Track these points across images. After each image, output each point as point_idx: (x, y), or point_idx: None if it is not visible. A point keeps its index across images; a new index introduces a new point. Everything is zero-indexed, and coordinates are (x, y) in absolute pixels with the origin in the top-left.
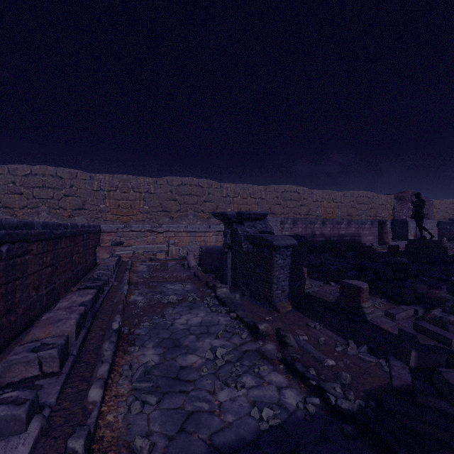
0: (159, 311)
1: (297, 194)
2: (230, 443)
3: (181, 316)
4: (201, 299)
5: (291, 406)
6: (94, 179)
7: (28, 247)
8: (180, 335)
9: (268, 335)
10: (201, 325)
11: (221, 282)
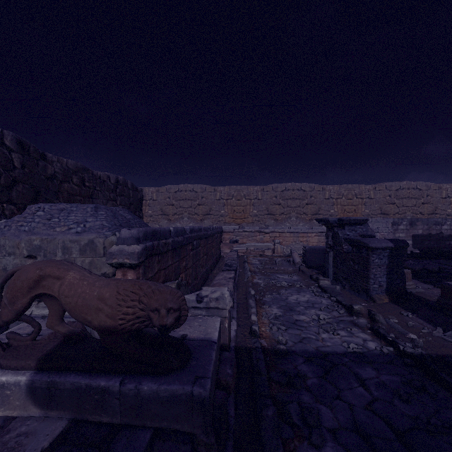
0: (275, 290)
1: (417, 191)
2: (328, 351)
3: (292, 295)
4: (306, 287)
5: (371, 348)
6: (217, 191)
7: (200, 243)
8: (293, 305)
9: (361, 314)
10: (307, 302)
11: (323, 277)
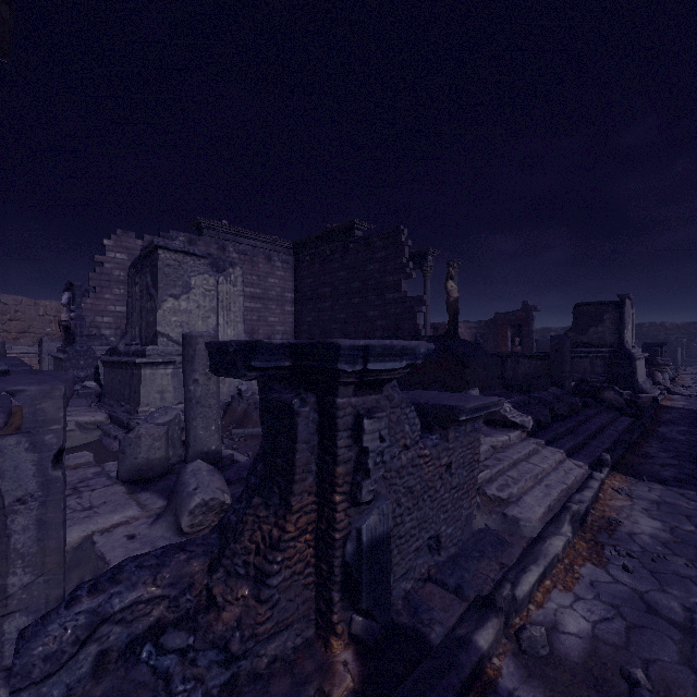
0: None
1: None
2: None
3: None
4: None
5: None
6: None
7: None
8: None
9: None
10: None
11: None
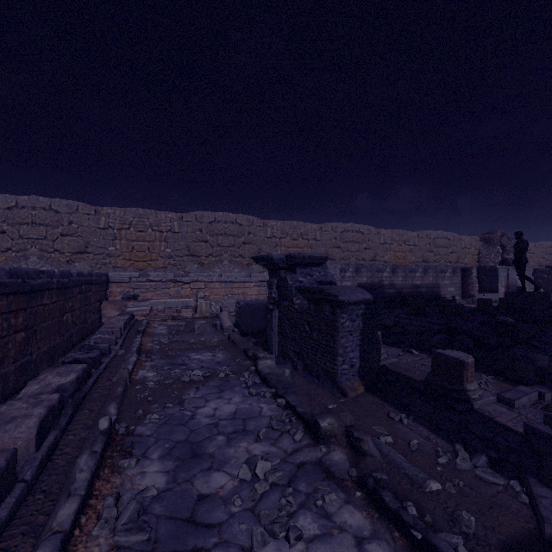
0: (176, 395)
1: (360, 235)
2: None
3: (206, 403)
4: (237, 375)
5: None
6: (101, 213)
7: None
8: (203, 436)
9: (334, 436)
10: (234, 417)
11: (265, 350)
